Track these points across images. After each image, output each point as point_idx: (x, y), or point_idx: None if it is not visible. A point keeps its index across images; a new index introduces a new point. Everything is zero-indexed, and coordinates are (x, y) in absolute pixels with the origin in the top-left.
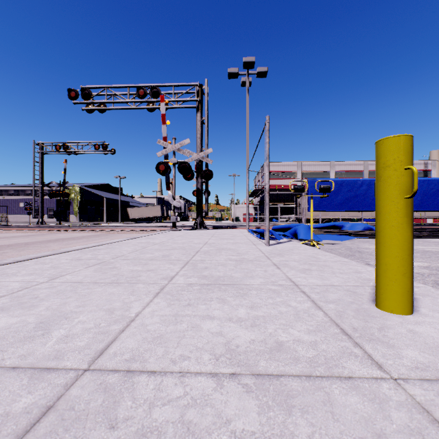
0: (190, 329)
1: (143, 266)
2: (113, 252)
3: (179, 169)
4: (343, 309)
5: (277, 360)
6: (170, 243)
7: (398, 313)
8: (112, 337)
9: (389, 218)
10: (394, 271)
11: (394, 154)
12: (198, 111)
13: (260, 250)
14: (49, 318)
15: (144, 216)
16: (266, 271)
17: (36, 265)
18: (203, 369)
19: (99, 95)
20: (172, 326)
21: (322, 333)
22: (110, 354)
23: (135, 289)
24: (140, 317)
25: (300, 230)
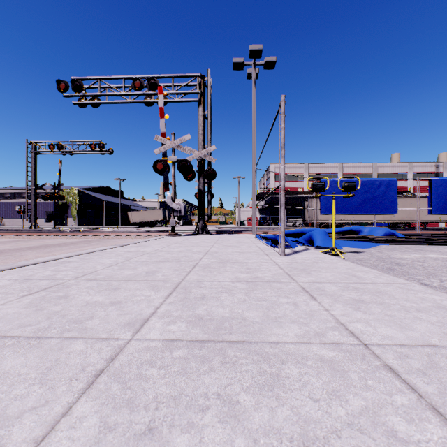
0: None
1: (110, 293)
2: (83, 267)
3: (179, 167)
4: None
5: None
6: (163, 253)
7: None
8: None
9: None
10: None
11: None
12: (200, 105)
13: (276, 263)
14: None
15: (145, 220)
16: (296, 304)
17: None
18: None
19: (92, 87)
20: None
21: None
22: None
23: (59, 360)
24: None
25: (316, 235)
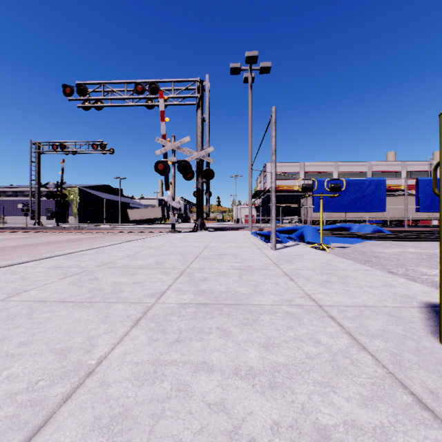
0: (174, 395)
1: (130, 277)
2: (101, 258)
3: (178, 168)
4: (397, 349)
5: None
6: (167, 247)
7: None
8: (44, 416)
9: None
10: None
11: None
12: (199, 108)
13: (266, 256)
14: None
15: (144, 217)
16: (277, 284)
17: (3, 276)
18: None
19: (95, 91)
20: (147, 388)
21: (386, 404)
22: None
23: (110, 313)
24: (102, 368)
25: (306, 232)
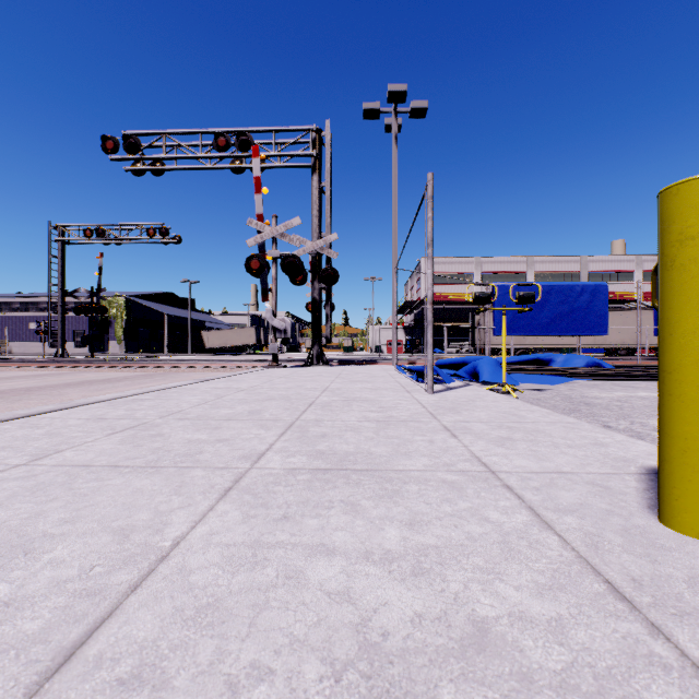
0: (281, 583)
1: (211, 432)
2: (165, 406)
3: (283, 266)
4: (596, 527)
5: (481, 682)
6: (265, 390)
7: None
8: (107, 607)
9: (693, 344)
10: None
11: None
12: (314, 172)
13: (418, 402)
14: None
15: (229, 344)
16: (432, 442)
17: (20, 431)
18: None
19: (152, 146)
20: (244, 575)
21: (569, 593)
22: (88, 660)
23: (186, 481)
24: (180, 551)
25: (482, 366)
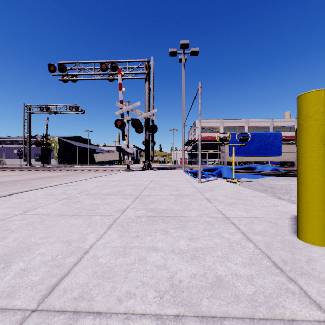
0: (137, 262)
1: (102, 200)
2: (79, 188)
3: (132, 124)
4: (270, 240)
5: (219, 298)
6: (124, 181)
7: (319, 245)
8: (66, 271)
9: (310, 162)
10: (315, 208)
11: (316, 106)
12: (146, 81)
13: (194, 187)
14: (13, 250)
15: (106, 160)
16: (200, 204)
17: (16, 199)
18: (148, 309)
19: (72, 68)
20: (121, 259)
21: (256, 266)
22: (61, 290)
23: (92, 221)
24: (93, 249)
25: (223, 170)
